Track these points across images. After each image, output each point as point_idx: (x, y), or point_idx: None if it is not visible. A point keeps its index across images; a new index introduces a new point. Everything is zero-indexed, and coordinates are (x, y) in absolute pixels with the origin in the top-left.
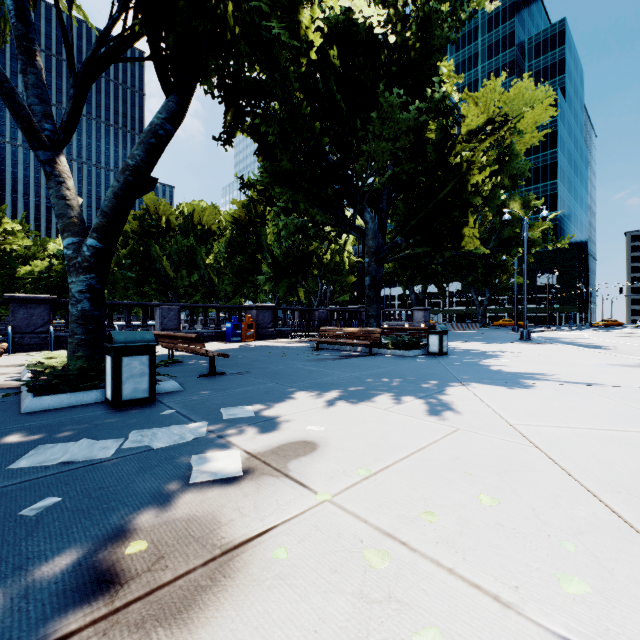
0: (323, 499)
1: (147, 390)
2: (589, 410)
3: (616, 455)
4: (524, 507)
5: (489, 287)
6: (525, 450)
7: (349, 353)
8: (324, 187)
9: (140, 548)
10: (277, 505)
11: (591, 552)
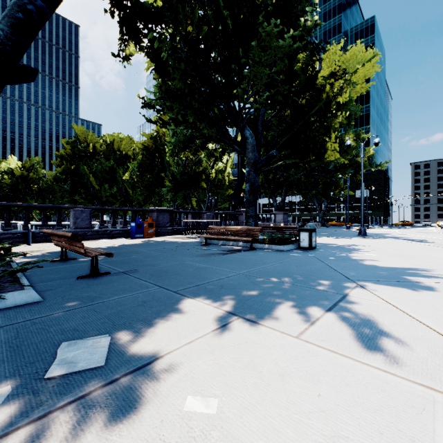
0: None
1: None
2: None
3: None
4: None
5: (327, 198)
6: None
7: (232, 248)
8: (211, 108)
9: None
10: None
11: None
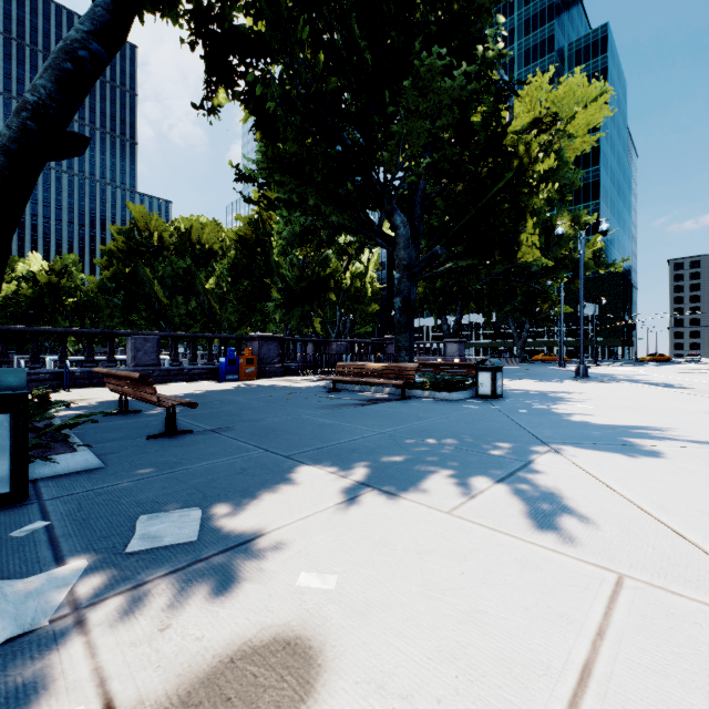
0: None
1: (6, 479)
2: None
3: None
4: None
5: (529, 317)
6: None
7: (375, 396)
8: (342, 181)
9: None
10: None
11: None
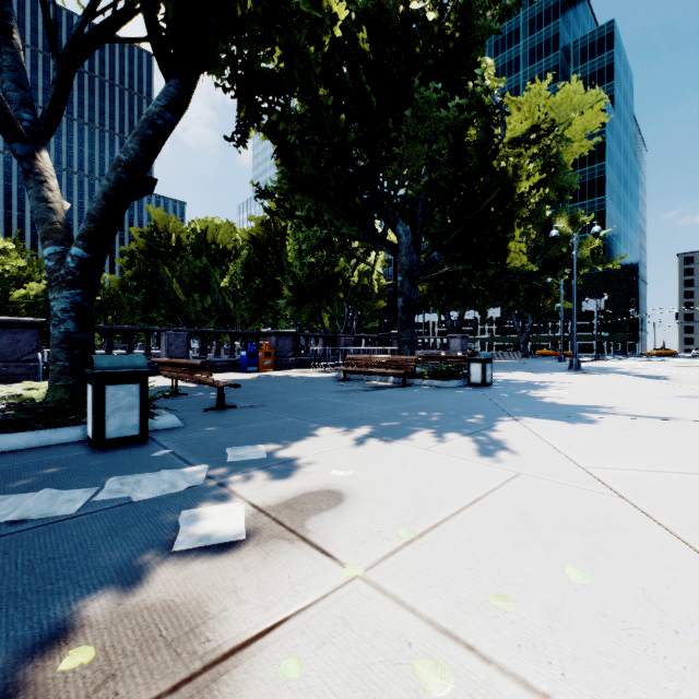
0: (353, 575)
1: (137, 426)
2: (672, 449)
3: None
4: (629, 586)
5: (532, 313)
6: (609, 501)
7: (380, 384)
8: (351, 196)
9: (82, 660)
10: (289, 584)
11: None
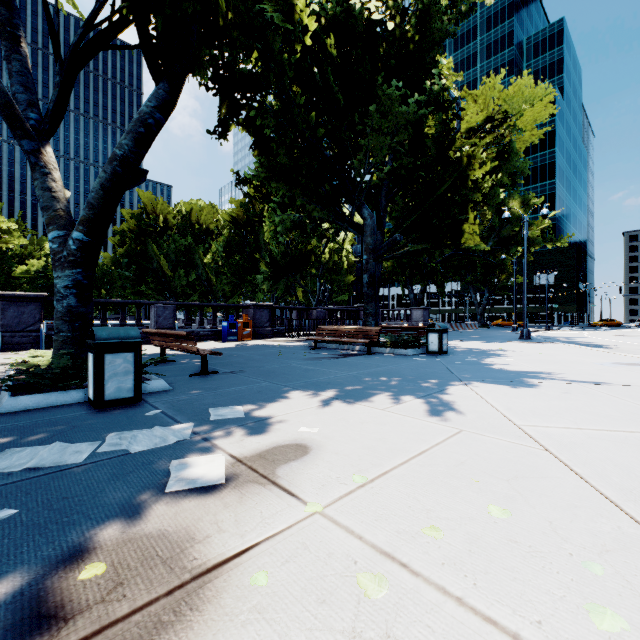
0: (313, 511)
1: (132, 389)
2: (599, 410)
3: (634, 459)
4: (539, 520)
5: (488, 286)
6: (535, 454)
7: (347, 352)
8: (321, 183)
9: (96, 572)
10: (261, 518)
11: (622, 576)
